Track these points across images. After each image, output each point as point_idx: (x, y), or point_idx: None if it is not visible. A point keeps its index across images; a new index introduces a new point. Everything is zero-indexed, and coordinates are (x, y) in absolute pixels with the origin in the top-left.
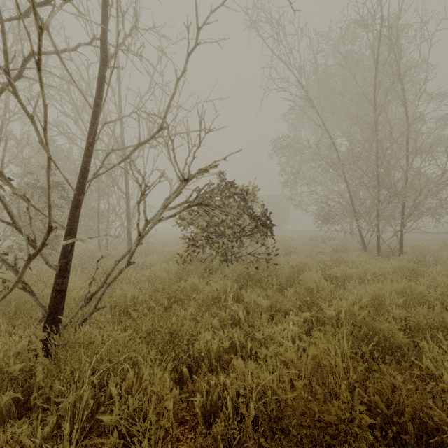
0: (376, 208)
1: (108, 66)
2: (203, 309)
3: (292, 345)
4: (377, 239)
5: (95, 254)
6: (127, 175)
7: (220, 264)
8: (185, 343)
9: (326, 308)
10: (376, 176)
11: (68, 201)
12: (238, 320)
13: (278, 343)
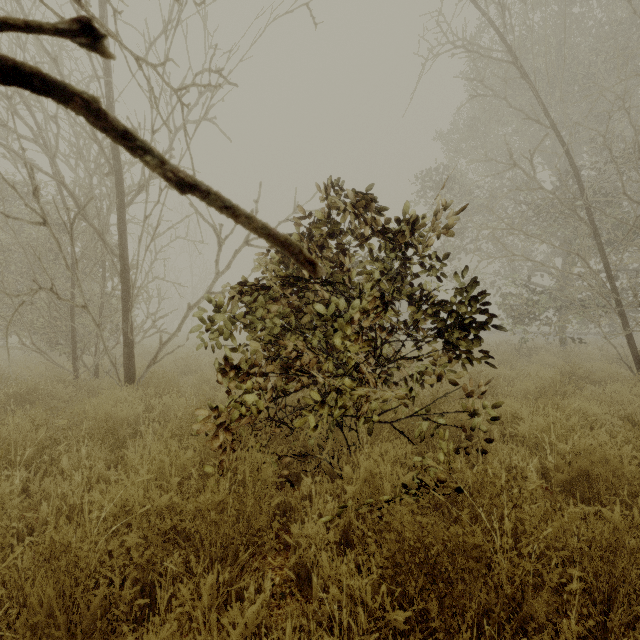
0: None
1: None
2: None
3: None
4: None
5: (48, 390)
6: (121, 215)
7: (327, 432)
8: None
9: None
10: None
11: None
12: None
13: None
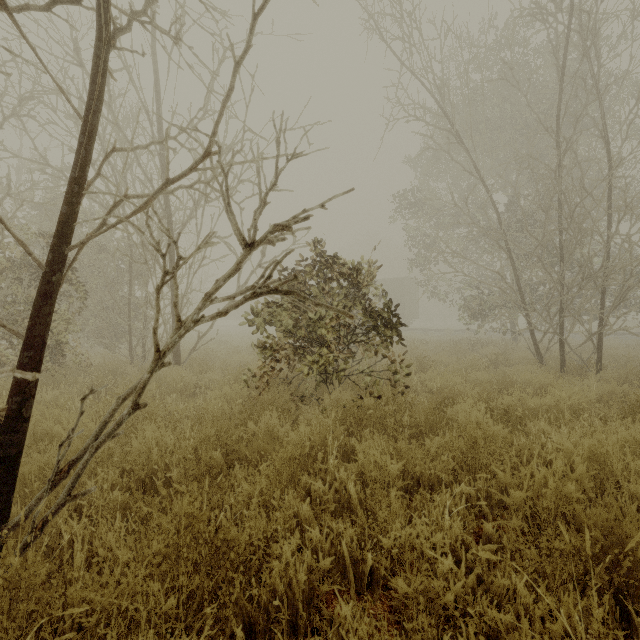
0: (559, 298)
1: (118, 49)
2: (283, 482)
3: (455, 566)
4: (560, 346)
5: (123, 369)
6: (172, 246)
7: (317, 387)
8: (237, 589)
9: (507, 479)
10: (559, 248)
11: (78, 288)
12: (346, 499)
13: (426, 557)
